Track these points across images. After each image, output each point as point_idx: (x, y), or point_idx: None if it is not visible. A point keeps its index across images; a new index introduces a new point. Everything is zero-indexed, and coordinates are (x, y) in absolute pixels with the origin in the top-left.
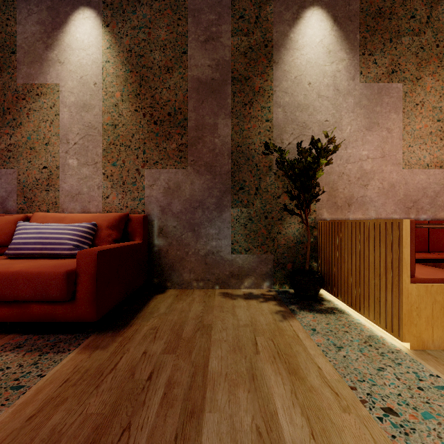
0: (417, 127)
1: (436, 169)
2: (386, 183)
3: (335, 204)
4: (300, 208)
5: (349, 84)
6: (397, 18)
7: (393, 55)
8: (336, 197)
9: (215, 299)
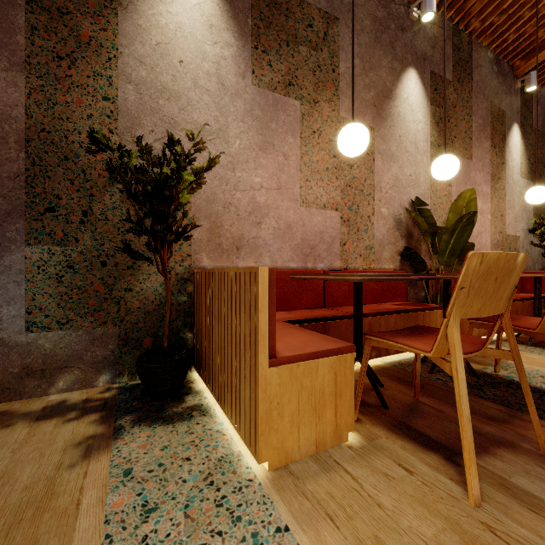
0: (314, 160)
1: (333, 211)
2: (282, 222)
3: (219, 246)
4: (153, 249)
5: (239, 82)
6: (295, 19)
7: (290, 64)
8: (220, 236)
9: None
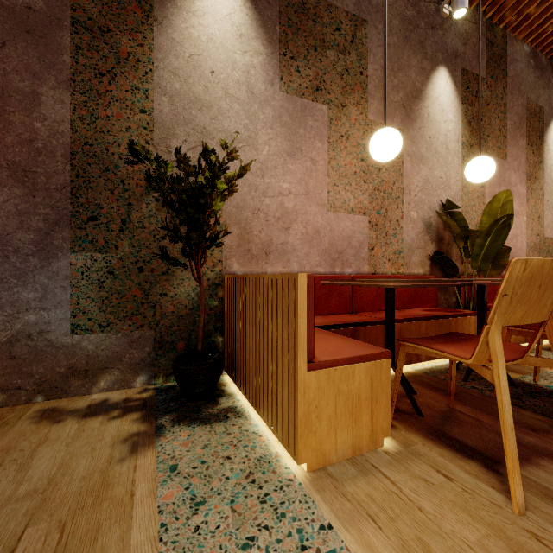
0: (342, 164)
1: (360, 216)
2: (310, 228)
3: (249, 252)
4: (188, 255)
5: (268, 89)
6: (323, 24)
7: (318, 69)
8: (250, 242)
9: (11, 430)
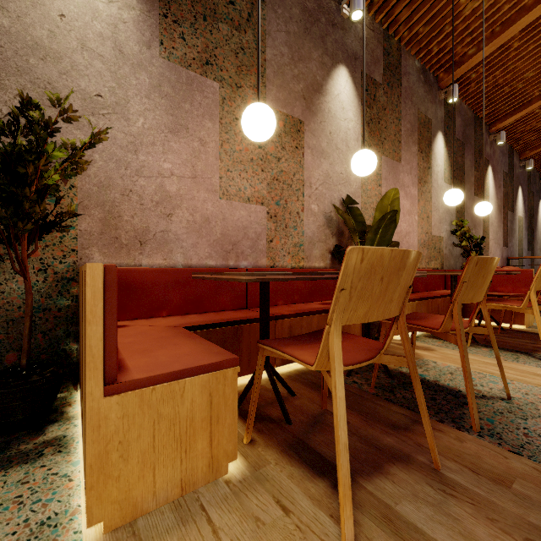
0: (237, 149)
1: (258, 206)
2: (198, 215)
3: (116, 240)
4: (6, 241)
5: (143, 51)
6: None
7: (208, 40)
8: (118, 228)
9: None
